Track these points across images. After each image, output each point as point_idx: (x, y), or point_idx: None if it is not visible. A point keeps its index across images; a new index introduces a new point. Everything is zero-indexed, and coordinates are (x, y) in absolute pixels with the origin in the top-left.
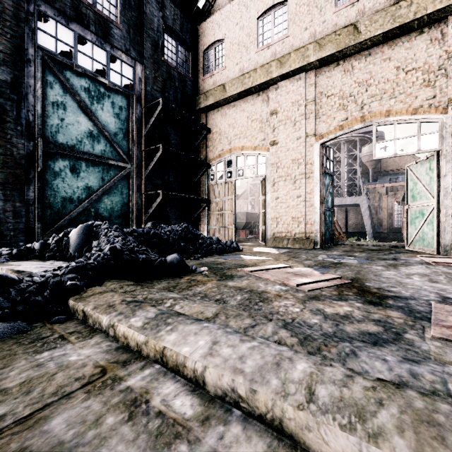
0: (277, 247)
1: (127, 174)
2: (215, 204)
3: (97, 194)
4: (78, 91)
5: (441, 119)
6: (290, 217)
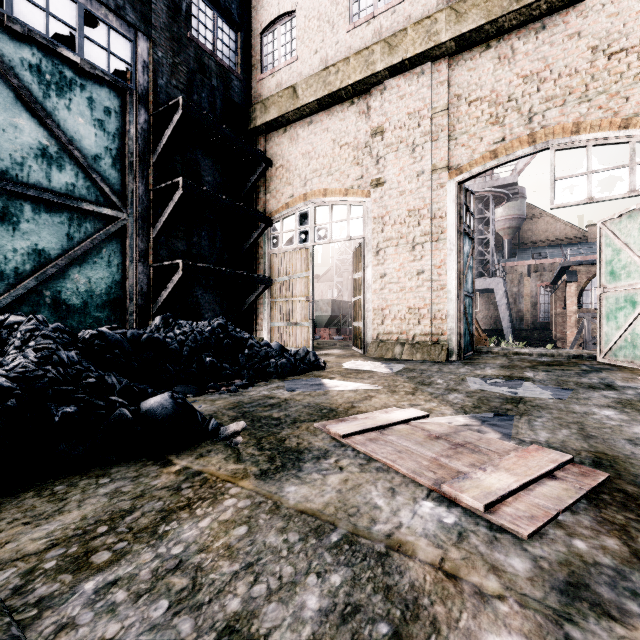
0: (384, 359)
1: (120, 231)
2: (279, 286)
3: (56, 264)
4: (16, 68)
5: None
6: (406, 308)
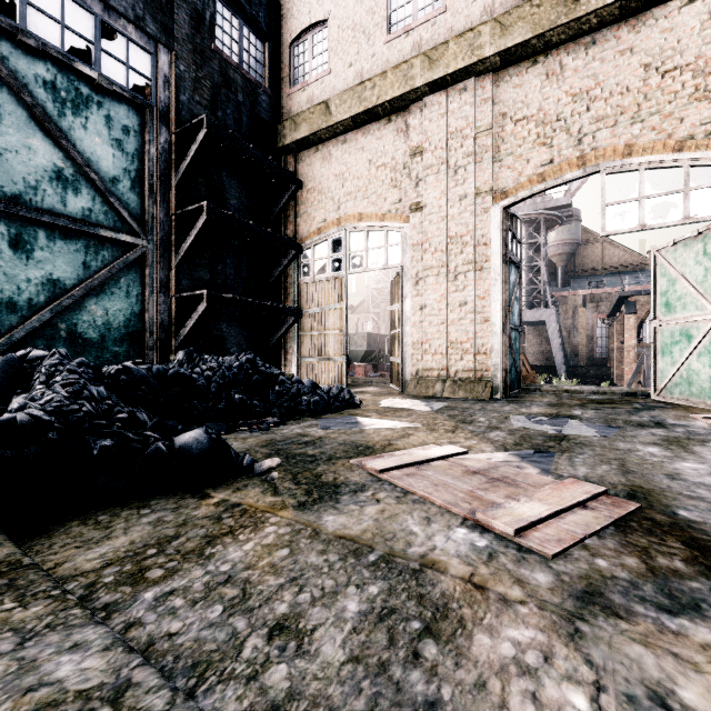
0: (424, 397)
1: (139, 259)
2: (311, 318)
3: (72, 295)
4: (30, 85)
5: None
6: (447, 342)
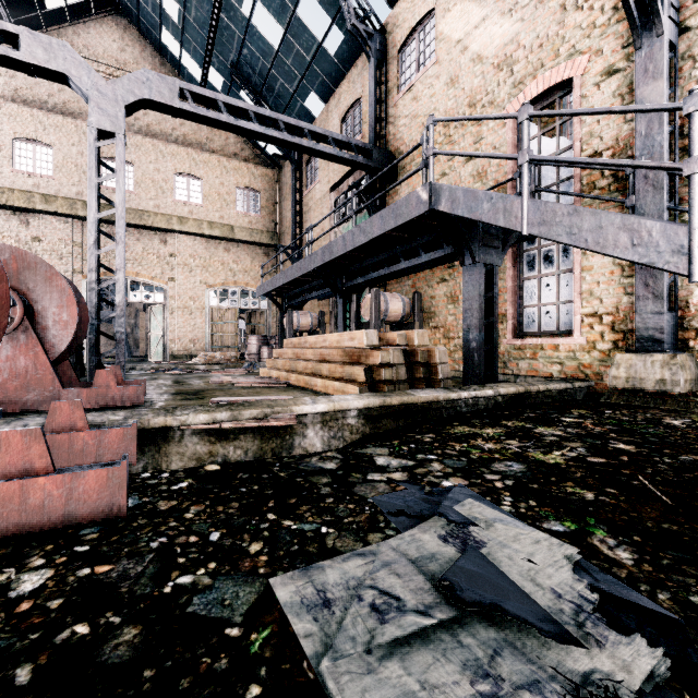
0: None
1: None
2: None
3: None
4: None
5: (165, 287)
6: None
